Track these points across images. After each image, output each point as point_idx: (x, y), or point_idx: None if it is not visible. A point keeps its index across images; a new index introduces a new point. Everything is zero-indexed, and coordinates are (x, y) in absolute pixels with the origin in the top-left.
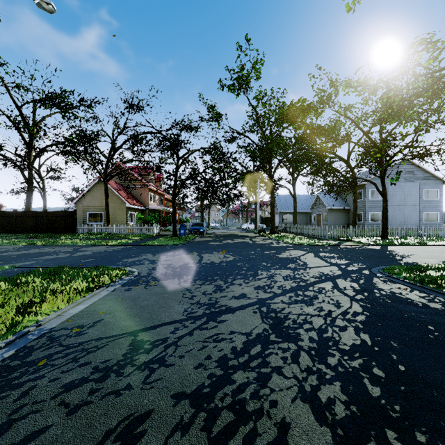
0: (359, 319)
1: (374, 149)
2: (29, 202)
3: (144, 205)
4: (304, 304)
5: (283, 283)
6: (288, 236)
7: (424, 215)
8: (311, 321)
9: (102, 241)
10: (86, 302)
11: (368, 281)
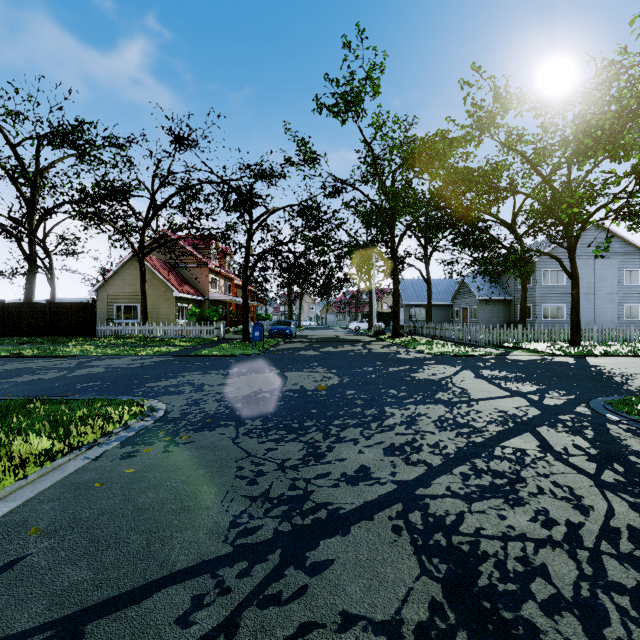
0: None
1: (568, 199)
2: (30, 290)
3: (202, 294)
4: (502, 502)
5: (438, 437)
6: (422, 341)
7: (625, 309)
8: (543, 566)
9: (130, 349)
10: (19, 495)
11: (602, 433)
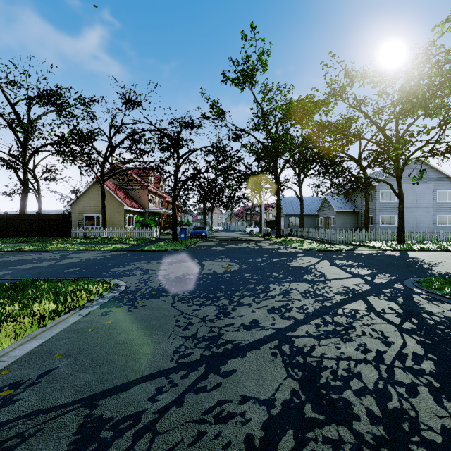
0: (428, 369)
1: (394, 144)
2: (24, 204)
3: (143, 207)
4: (339, 339)
5: (303, 302)
6: (296, 241)
7: (437, 218)
8: (358, 373)
9: (95, 246)
10: (43, 336)
11: (408, 300)
